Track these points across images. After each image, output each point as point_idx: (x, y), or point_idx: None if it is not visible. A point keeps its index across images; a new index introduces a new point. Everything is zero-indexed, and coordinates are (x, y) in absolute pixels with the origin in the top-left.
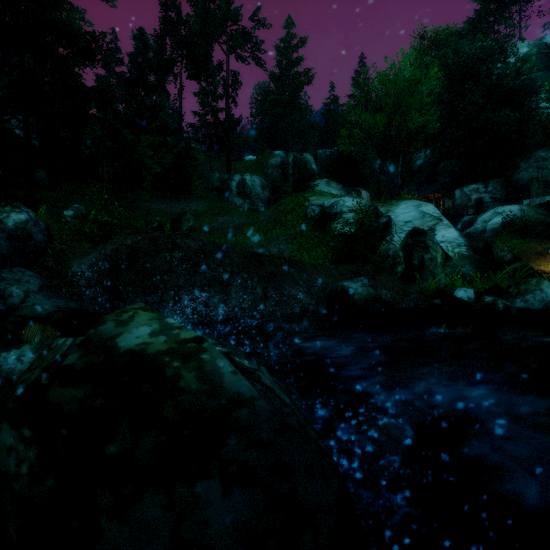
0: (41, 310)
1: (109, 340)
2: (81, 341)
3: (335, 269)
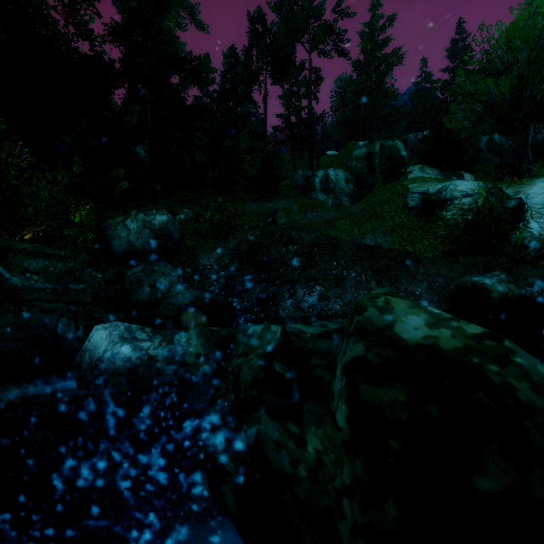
0: (184, 299)
1: (386, 330)
2: (354, 329)
3: (456, 262)
